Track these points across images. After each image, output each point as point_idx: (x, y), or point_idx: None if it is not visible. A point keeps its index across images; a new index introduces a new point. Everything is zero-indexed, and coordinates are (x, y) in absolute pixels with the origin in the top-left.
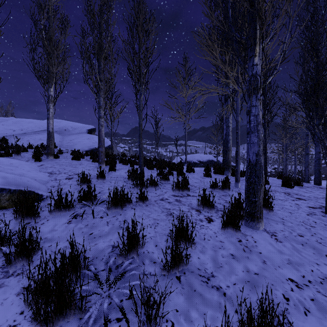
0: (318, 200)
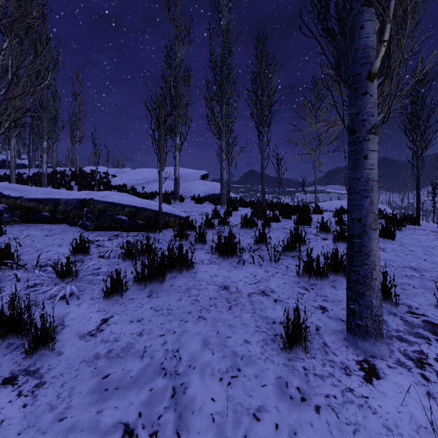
0: None
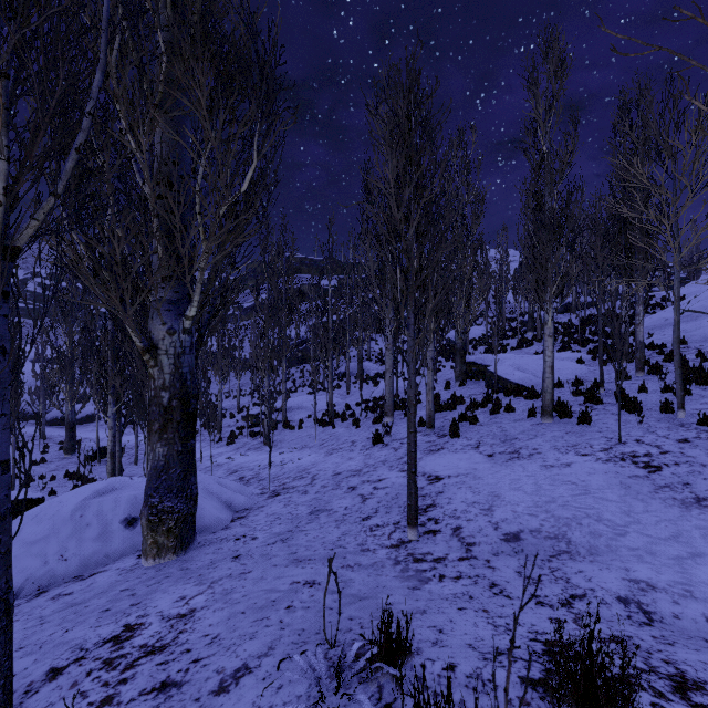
0: (700, 449)
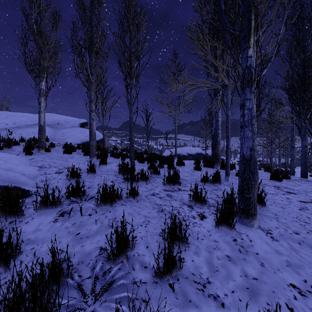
0: (307, 194)
